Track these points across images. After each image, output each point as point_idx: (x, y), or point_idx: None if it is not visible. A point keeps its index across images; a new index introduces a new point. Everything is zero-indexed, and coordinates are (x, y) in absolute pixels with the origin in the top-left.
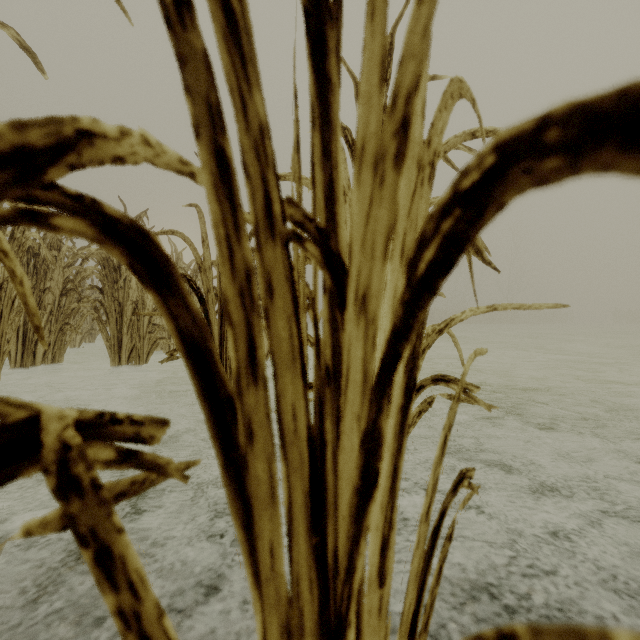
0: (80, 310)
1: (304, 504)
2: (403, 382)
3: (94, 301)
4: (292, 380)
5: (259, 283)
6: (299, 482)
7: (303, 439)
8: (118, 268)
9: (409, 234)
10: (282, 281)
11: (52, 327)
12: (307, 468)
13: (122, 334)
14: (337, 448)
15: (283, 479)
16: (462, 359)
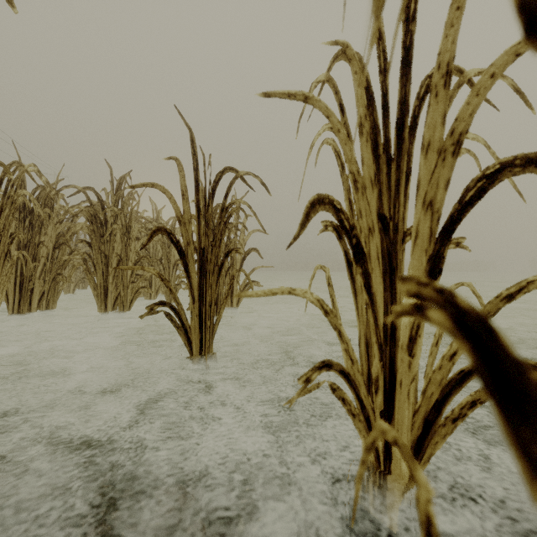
0: (71, 262)
1: None
2: None
3: (83, 254)
4: None
5: None
6: None
7: None
8: (104, 224)
9: None
10: None
11: (46, 277)
12: None
13: (108, 283)
14: None
15: None
16: None
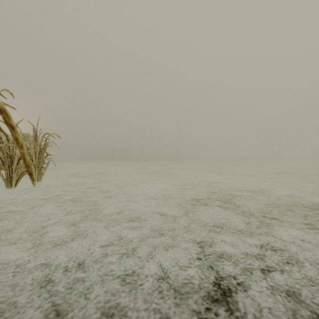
0: None
1: (8, 167)
2: (17, 163)
3: None
4: (7, 162)
5: (5, 158)
6: (8, 166)
7: (8, 165)
8: None
9: (17, 155)
10: (7, 158)
11: None
12: (8, 166)
13: None
14: (11, 165)
15: (7, 166)
16: (55, 165)
